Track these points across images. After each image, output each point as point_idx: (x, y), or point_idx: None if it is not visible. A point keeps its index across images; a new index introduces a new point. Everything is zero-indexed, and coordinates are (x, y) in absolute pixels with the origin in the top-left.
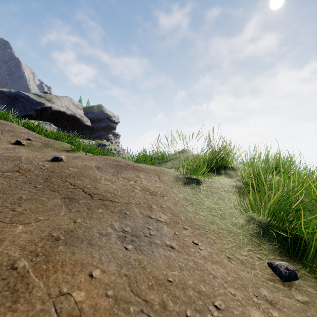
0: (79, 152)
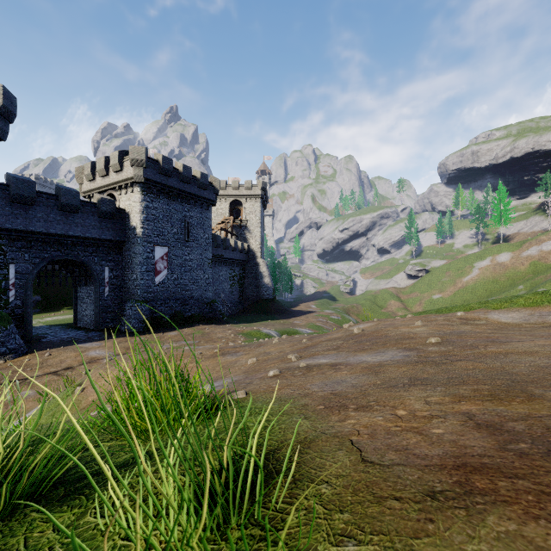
0: None
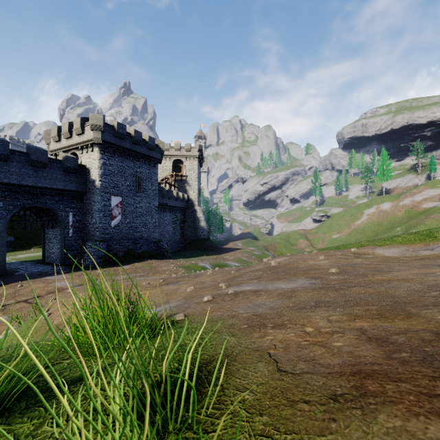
0: None
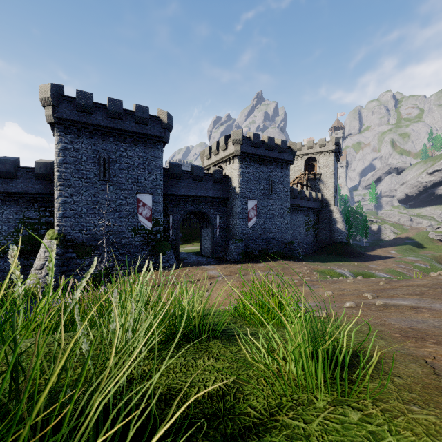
0: None
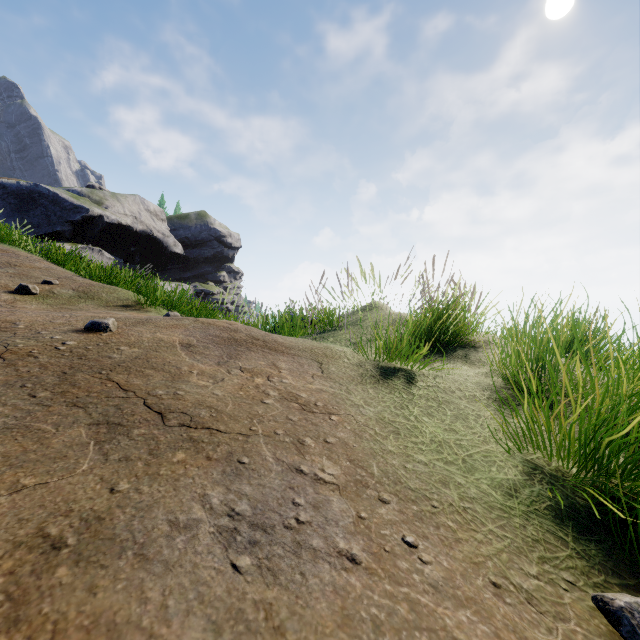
0: (152, 309)
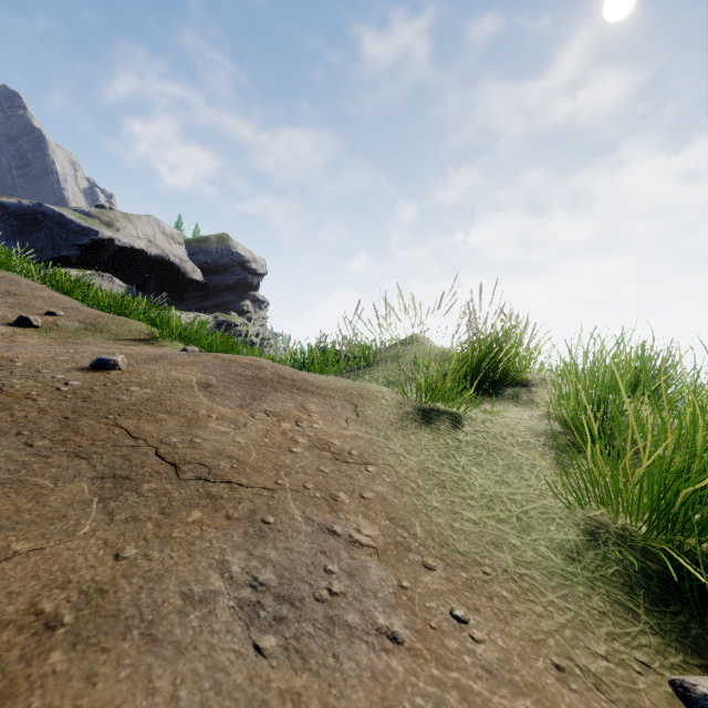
0: (168, 343)
